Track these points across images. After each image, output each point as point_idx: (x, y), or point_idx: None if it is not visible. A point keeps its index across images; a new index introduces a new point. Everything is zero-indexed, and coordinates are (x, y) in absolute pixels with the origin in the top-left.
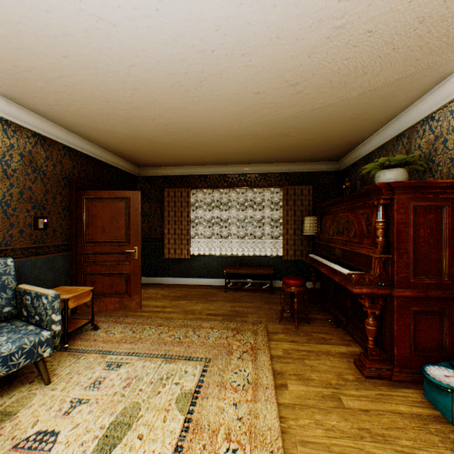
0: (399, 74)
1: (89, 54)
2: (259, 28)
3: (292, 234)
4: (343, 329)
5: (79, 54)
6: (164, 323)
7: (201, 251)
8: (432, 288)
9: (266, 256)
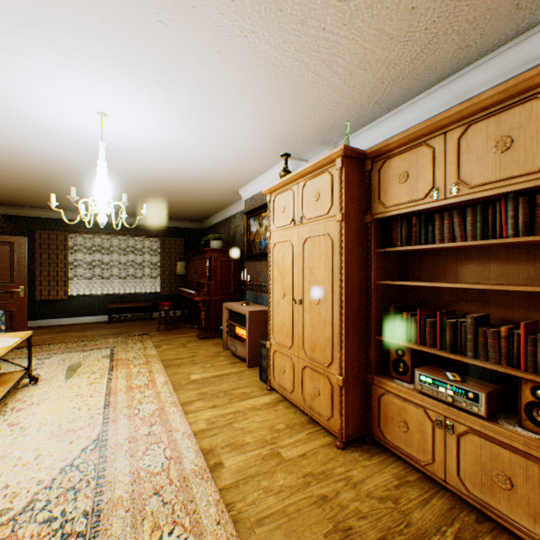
0: (216, 198)
1: (36, 164)
2: (148, 178)
3: (169, 275)
4: (197, 328)
5: (28, 162)
6: (64, 342)
7: (80, 292)
8: (228, 295)
9: (147, 293)
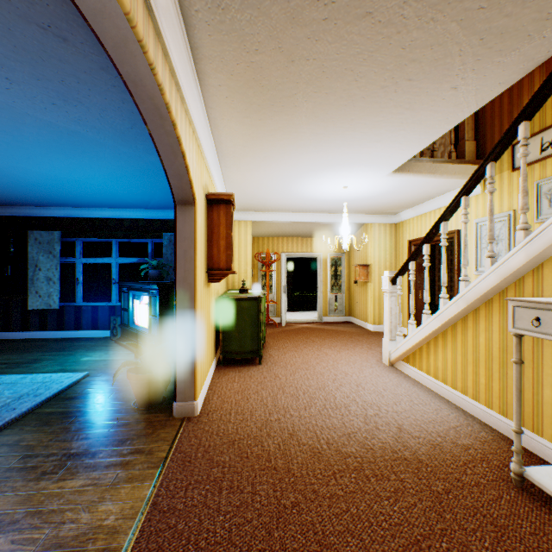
0: None
1: None
2: None
3: None
4: None
5: None
6: None
7: None
8: None
9: None
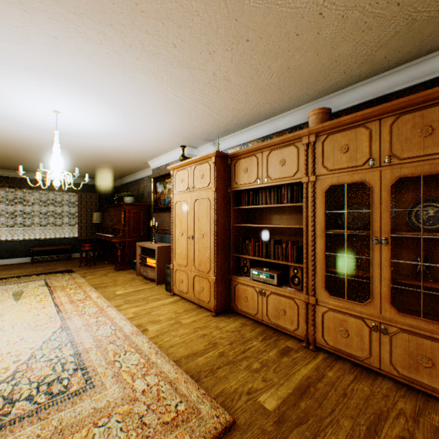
0: (130, 165)
1: None
2: (78, 150)
3: (86, 223)
4: (113, 264)
5: None
6: None
7: (2, 238)
8: (139, 237)
9: (65, 238)
